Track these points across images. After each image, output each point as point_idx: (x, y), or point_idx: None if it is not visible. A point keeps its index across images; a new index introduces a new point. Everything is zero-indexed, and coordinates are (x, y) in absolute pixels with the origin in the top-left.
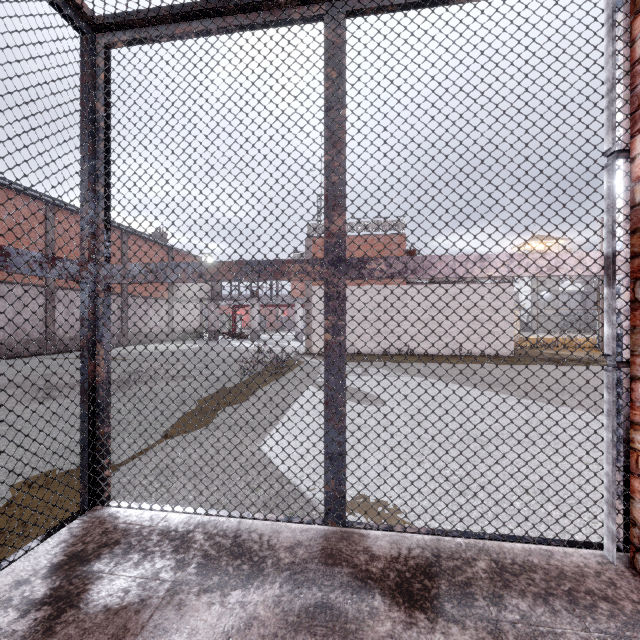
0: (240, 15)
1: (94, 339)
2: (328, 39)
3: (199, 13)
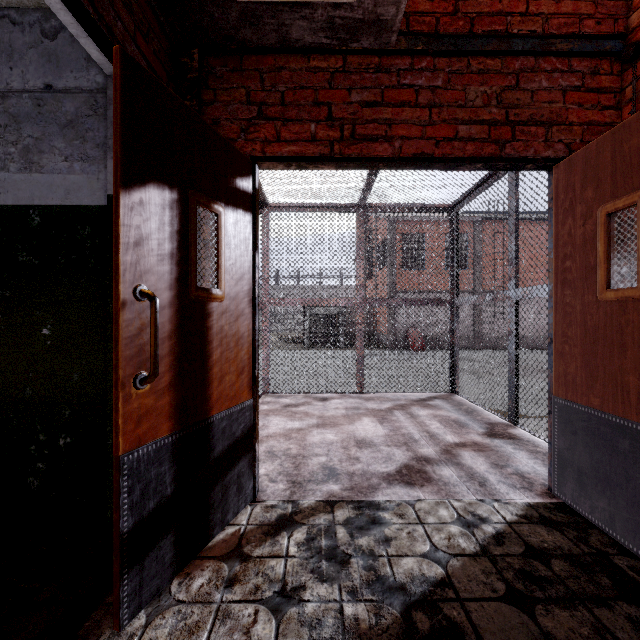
0: (485, 183)
1: (453, 328)
2: (509, 182)
3: (473, 190)
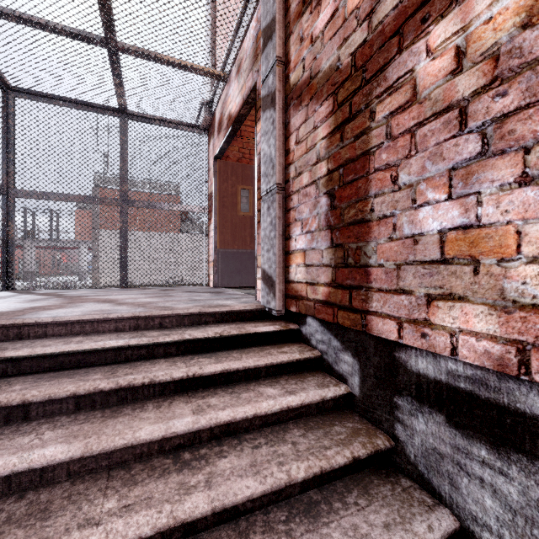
0: (85, 106)
1: (8, 220)
2: (121, 126)
3: (66, 101)
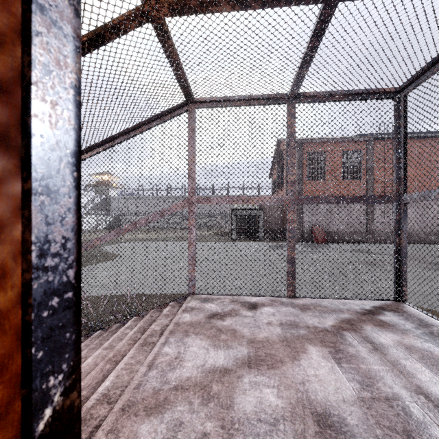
0: None
1: (399, 228)
2: None
3: None
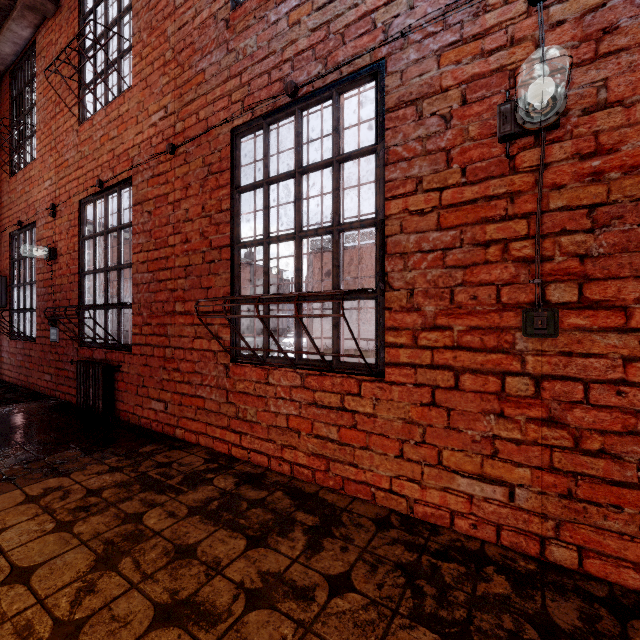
0: None
1: None
2: None
3: None
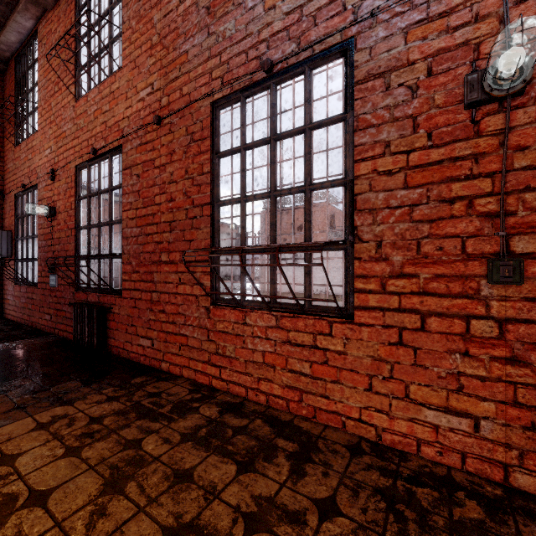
0: None
1: None
2: None
3: None
